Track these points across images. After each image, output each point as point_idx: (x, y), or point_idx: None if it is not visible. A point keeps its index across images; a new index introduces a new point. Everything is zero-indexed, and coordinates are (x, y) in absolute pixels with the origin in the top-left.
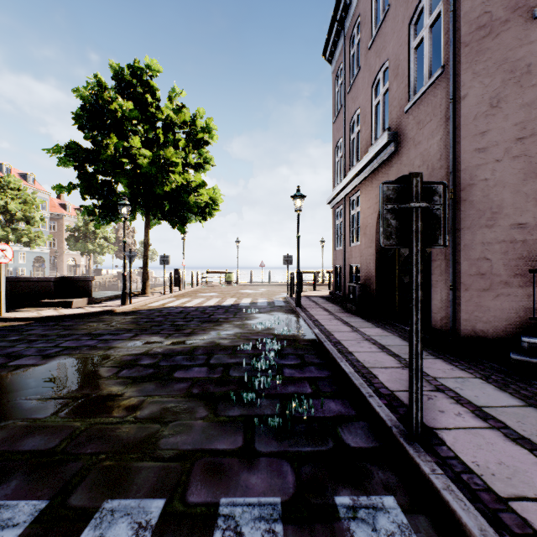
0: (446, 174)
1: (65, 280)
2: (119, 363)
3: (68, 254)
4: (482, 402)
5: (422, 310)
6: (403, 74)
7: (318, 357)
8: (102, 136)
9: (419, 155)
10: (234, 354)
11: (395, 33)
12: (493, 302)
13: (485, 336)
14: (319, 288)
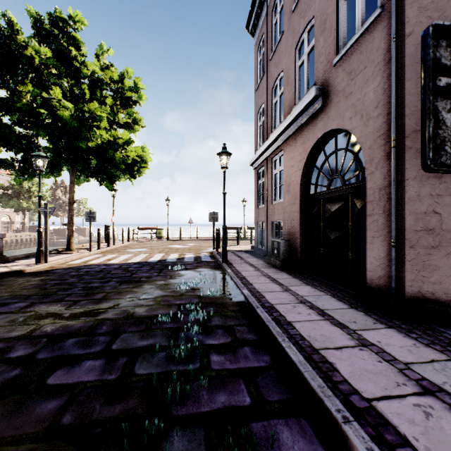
0: (386, 121)
1: None
2: None
3: (2, 211)
4: None
5: None
6: (331, 27)
7: (252, 331)
8: (15, 82)
9: (350, 106)
10: (148, 331)
11: None
12: (443, 261)
13: (434, 299)
14: (241, 242)
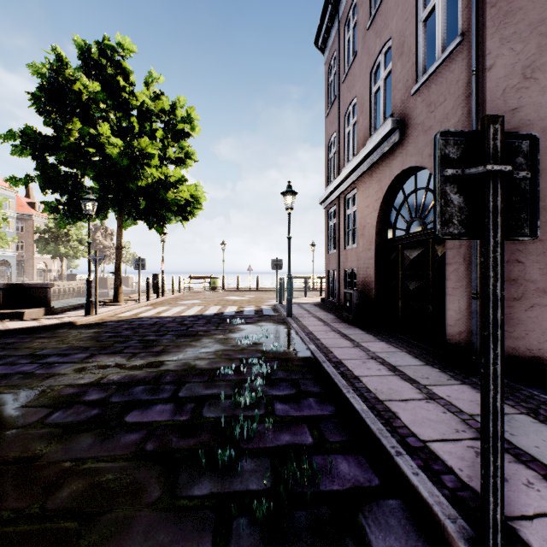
0: None
1: (17, 287)
2: (54, 400)
3: (38, 258)
4: None
5: (503, 341)
6: (409, 51)
7: (317, 384)
8: (63, 120)
9: (429, 142)
10: (211, 381)
11: (399, 6)
12: (527, 314)
13: (516, 355)
14: (309, 294)
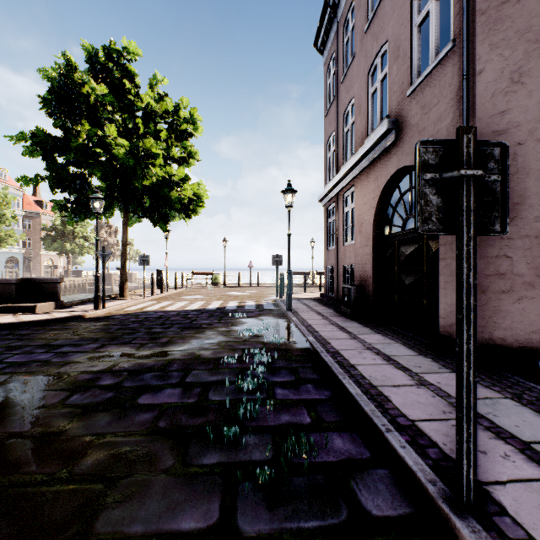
0: None
1: (29, 282)
2: (71, 385)
3: (45, 255)
4: (528, 435)
5: (475, 324)
6: (404, 55)
7: (315, 372)
8: (72, 122)
9: None
10: (216, 369)
11: (395, 11)
12: (515, 306)
13: (505, 345)
14: (309, 289)
